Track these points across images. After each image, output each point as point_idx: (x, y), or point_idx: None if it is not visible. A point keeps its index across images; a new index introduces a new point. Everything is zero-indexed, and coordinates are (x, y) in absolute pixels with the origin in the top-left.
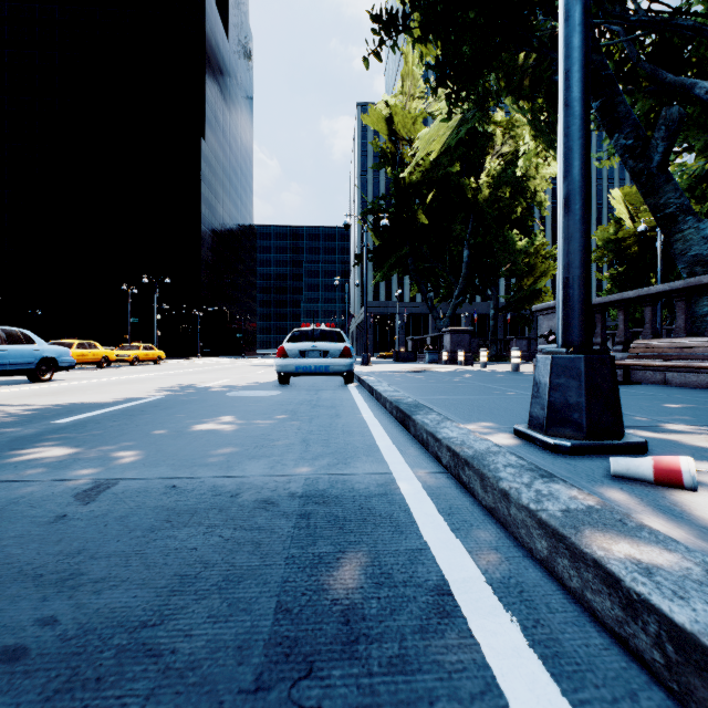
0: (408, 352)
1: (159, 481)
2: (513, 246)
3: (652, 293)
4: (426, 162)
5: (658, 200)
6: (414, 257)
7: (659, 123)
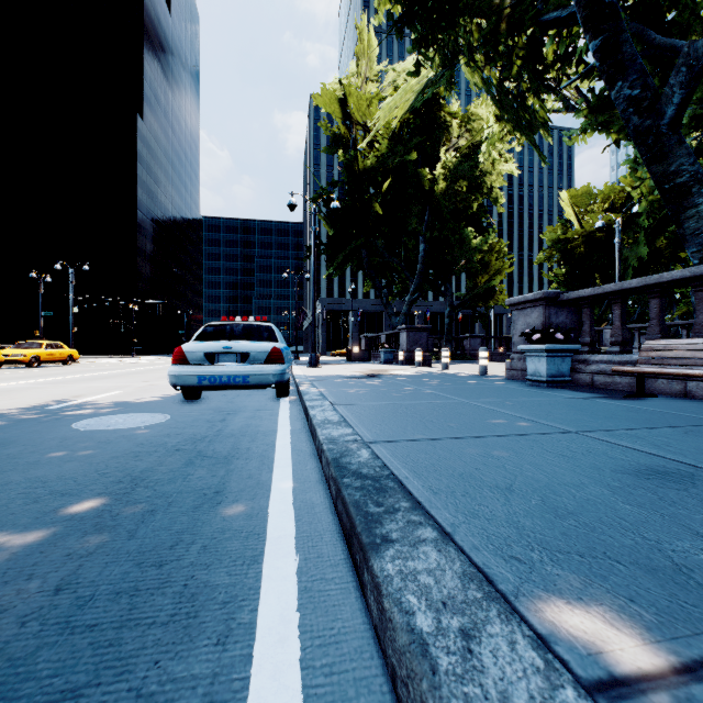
0: (362, 351)
1: None
2: (469, 242)
3: (665, 281)
4: (381, 145)
5: (668, 167)
6: (368, 249)
7: (679, 63)
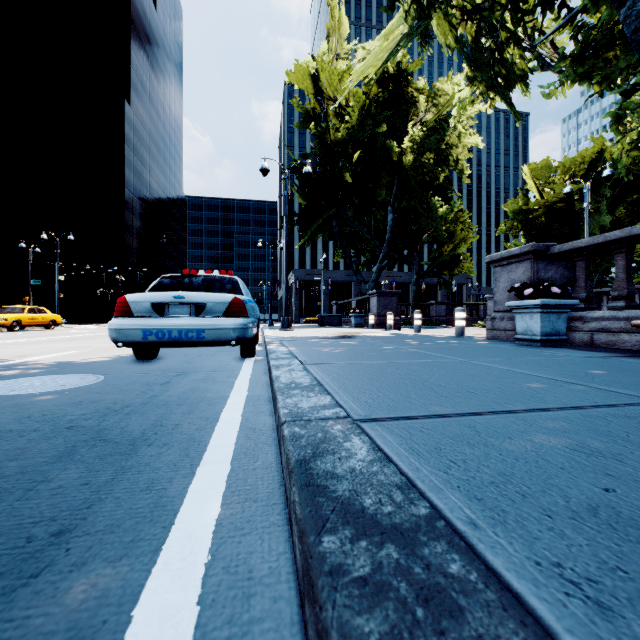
0: (333, 316)
1: None
2: (435, 212)
3: None
4: (352, 117)
5: None
6: (339, 219)
7: None
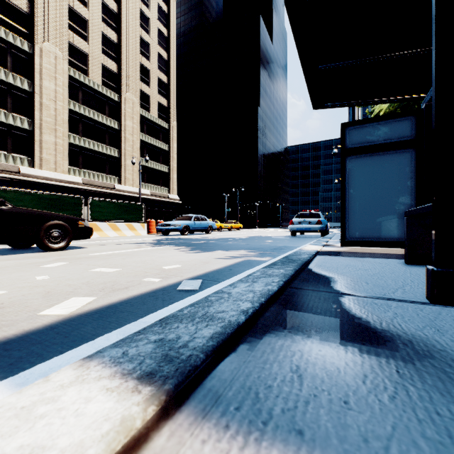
0: None
1: (257, 244)
2: None
3: None
4: None
5: None
6: None
7: None
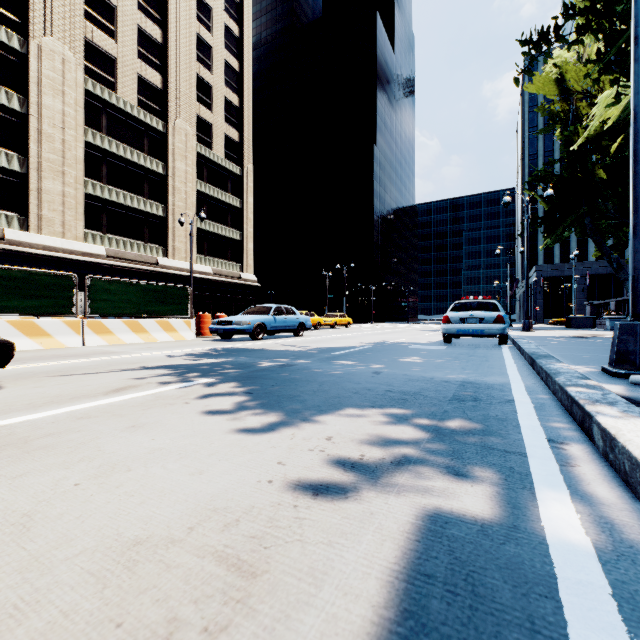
0: (584, 318)
1: (398, 373)
2: None
3: None
4: None
5: None
6: (592, 215)
7: None
